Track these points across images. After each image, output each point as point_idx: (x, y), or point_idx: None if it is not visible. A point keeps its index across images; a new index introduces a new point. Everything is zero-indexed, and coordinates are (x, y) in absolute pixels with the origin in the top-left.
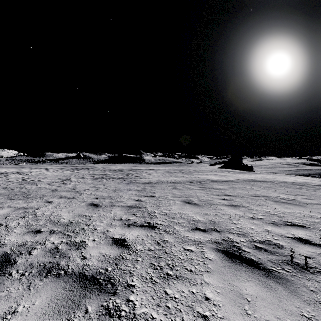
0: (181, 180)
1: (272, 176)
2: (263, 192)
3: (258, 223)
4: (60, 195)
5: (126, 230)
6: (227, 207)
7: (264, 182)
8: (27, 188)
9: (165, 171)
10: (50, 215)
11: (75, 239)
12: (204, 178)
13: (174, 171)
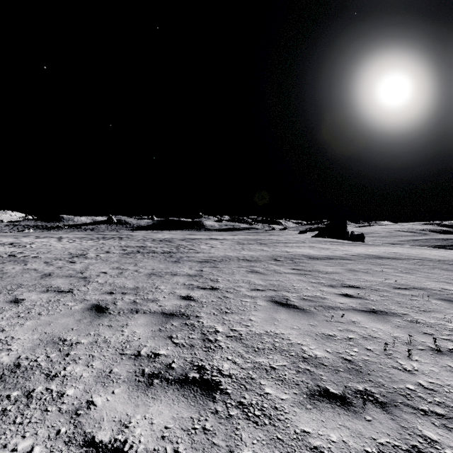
0: (261, 256)
1: (401, 249)
2: (409, 280)
3: None
4: (49, 285)
5: (138, 403)
6: (365, 317)
7: (397, 261)
8: (5, 271)
9: (235, 241)
10: None
11: None
12: (296, 254)
13: (248, 242)
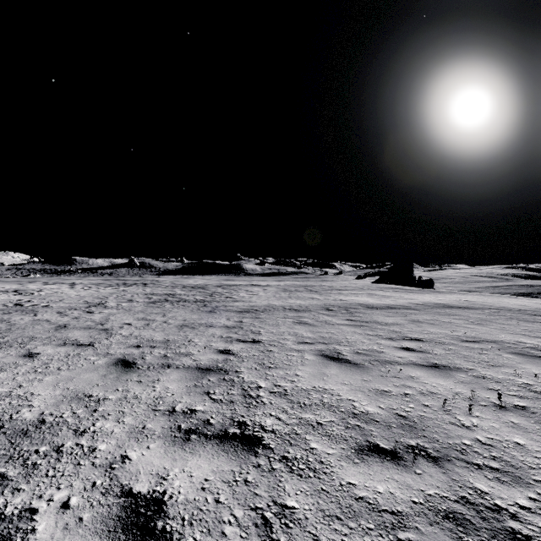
0: (311, 305)
1: (476, 298)
2: (481, 332)
3: (526, 427)
4: (66, 338)
5: (176, 457)
6: (425, 373)
7: (470, 311)
8: (12, 322)
9: (280, 288)
10: (5, 396)
11: (10, 502)
12: (352, 302)
13: (296, 289)
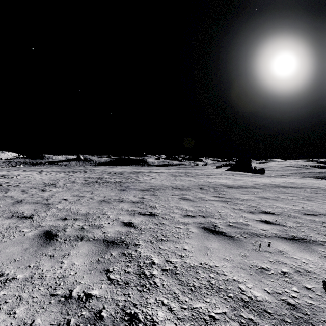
0: (189, 185)
1: (296, 180)
2: (314, 206)
3: None
4: (16, 211)
5: None
6: (290, 246)
7: (297, 189)
8: None
9: (169, 174)
10: None
11: None
12: (216, 183)
13: (179, 174)
